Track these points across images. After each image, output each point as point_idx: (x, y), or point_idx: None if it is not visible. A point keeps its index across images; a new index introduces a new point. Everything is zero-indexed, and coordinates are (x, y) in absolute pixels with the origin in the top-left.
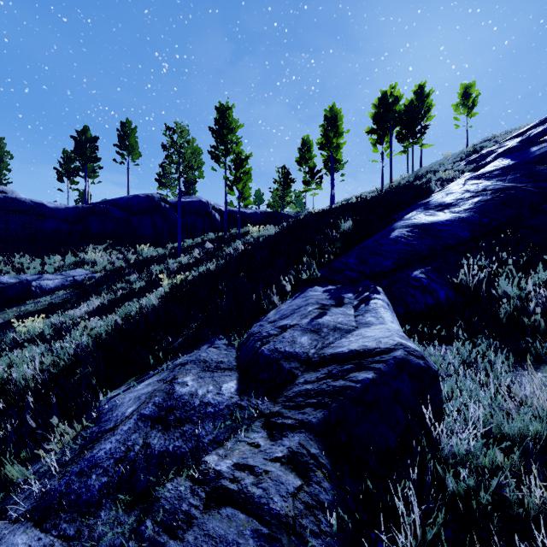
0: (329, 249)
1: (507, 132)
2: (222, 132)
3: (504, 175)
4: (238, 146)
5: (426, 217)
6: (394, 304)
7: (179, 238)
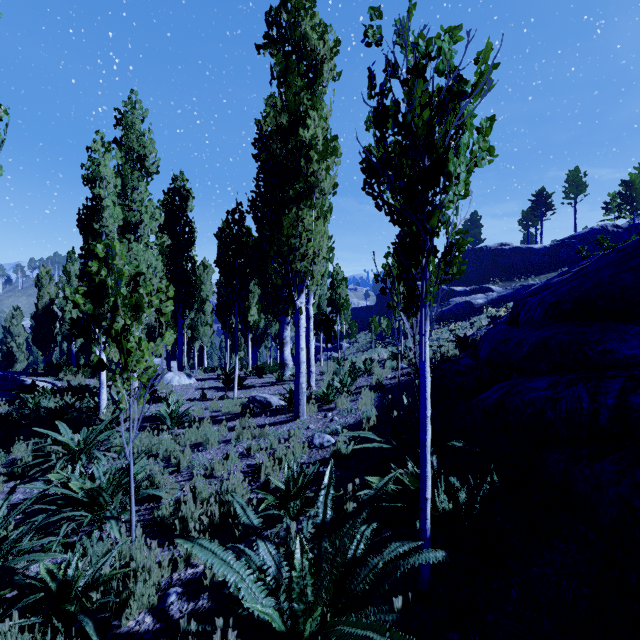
0: None
1: None
2: None
3: None
4: None
5: None
6: None
7: None
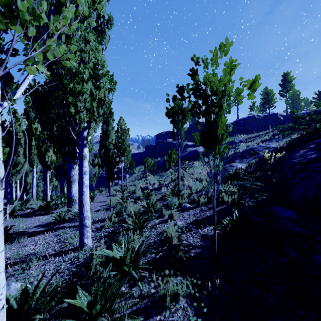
0: None
1: None
2: (285, 84)
3: None
4: (293, 87)
5: None
6: None
7: (269, 127)
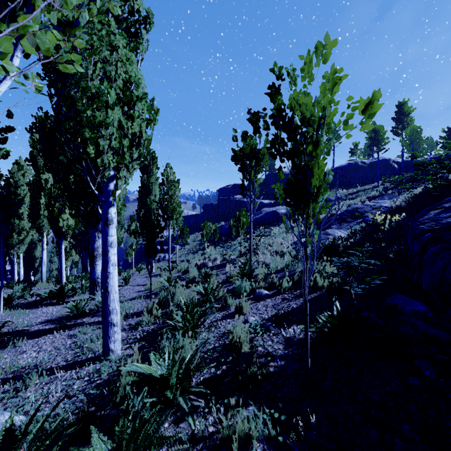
0: None
1: None
2: (400, 118)
3: None
4: (412, 123)
5: None
6: None
7: (378, 178)
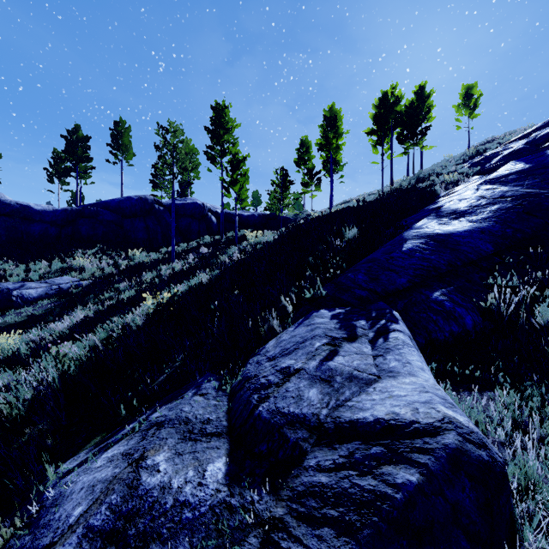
0: (334, 262)
1: (507, 134)
2: (218, 132)
3: (521, 180)
4: (235, 147)
5: (440, 226)
6: (413, 332)
7: (172, 243)
